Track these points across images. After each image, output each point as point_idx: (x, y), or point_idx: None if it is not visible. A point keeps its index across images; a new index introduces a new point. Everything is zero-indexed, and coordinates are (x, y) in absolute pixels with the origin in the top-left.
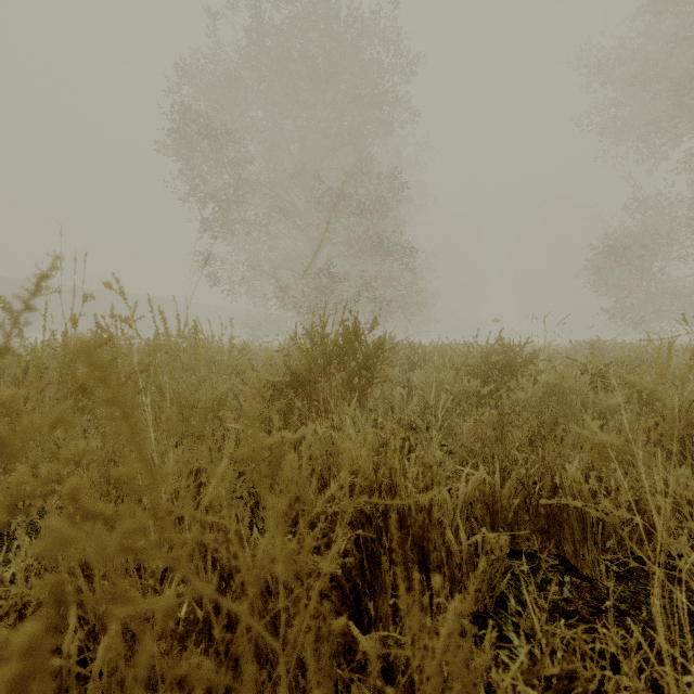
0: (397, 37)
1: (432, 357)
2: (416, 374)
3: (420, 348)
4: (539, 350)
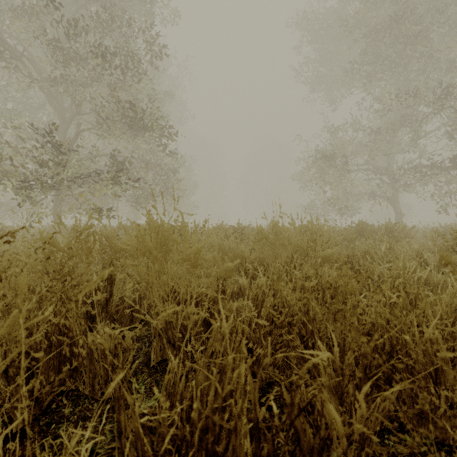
0: None
1: None
2: None
3: (179, 231)
4: None
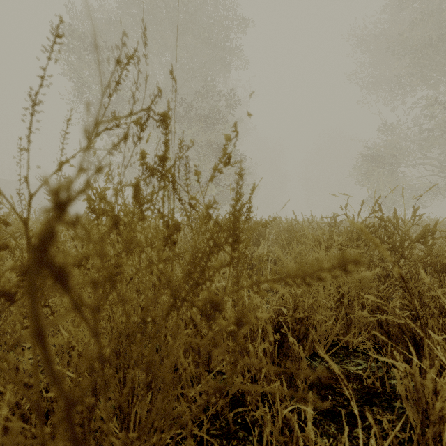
0: (233, 4)
1: (296, 233)
2: (261, 249)
3: None
4: (435, 225)
